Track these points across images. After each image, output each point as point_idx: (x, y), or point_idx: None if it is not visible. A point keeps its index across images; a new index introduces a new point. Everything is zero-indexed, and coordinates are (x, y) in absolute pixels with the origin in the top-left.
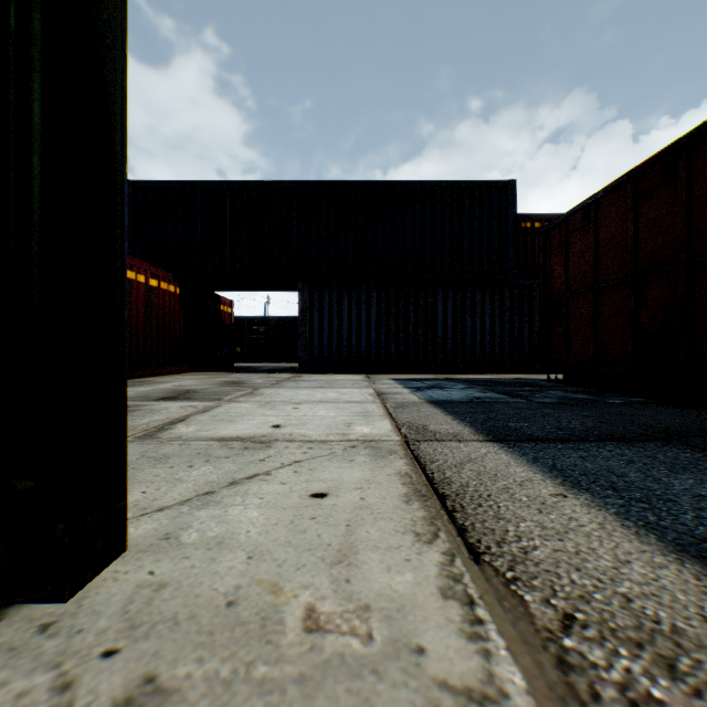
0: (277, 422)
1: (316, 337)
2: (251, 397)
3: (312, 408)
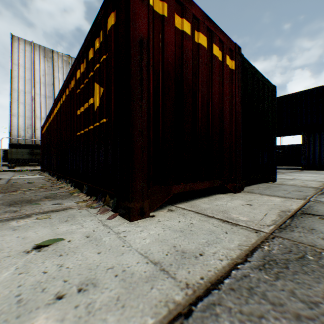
0: (293, 178)
1: (311, 155)
2: (282, 174)
3: (304, 177)
